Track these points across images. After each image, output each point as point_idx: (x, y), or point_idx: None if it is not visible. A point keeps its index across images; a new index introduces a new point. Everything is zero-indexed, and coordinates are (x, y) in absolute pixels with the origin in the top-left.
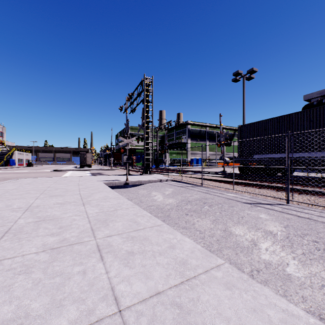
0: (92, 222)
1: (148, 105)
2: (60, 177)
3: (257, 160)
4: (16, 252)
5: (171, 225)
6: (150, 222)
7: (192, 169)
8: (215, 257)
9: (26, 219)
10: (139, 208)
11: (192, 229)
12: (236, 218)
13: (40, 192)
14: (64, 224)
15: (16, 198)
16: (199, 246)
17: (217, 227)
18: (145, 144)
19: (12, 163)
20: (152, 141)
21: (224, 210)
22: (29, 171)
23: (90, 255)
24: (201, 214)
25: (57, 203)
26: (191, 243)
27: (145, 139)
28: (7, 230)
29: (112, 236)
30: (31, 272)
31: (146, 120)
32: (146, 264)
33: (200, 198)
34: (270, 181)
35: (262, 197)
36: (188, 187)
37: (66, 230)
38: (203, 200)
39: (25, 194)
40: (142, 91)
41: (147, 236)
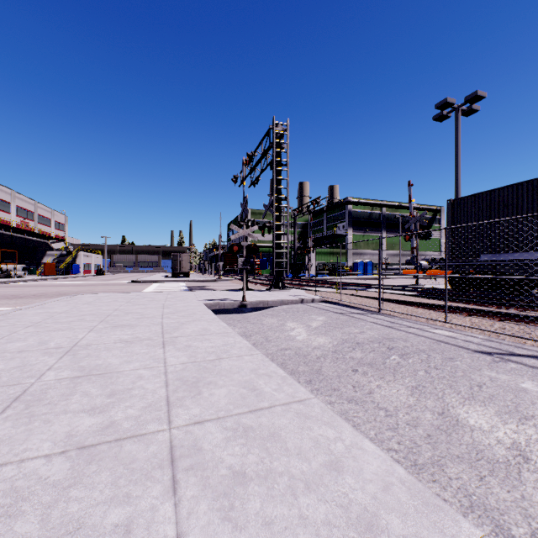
0: (171, 384)
1: (280, 171)
2: (138, 294)
3: (488, 265)
4: (13, 450)
5: (326, 392)
6: (284, 392)
7: (357, 280)
8: (451, 512)
9: (59, 372)
10: (262, 357)
11: (369, 404)
12: (465, 386)
13: (100, 318)
14: (119, 387)
15: (60, 329)
16: (401, 468)
17: (422, 404)
18: (275, 238)
19: (76, 270)
20: (287, 233)
21: (435, 367)
22: (97, 282)
23: (151, 475)
24: (386, 371)
25: (119, 341)
26: (380, 458)
27: (276, 229)
28: (19, 395)
29: (205, 423)
30: (18, 516)
31: (277, 196)
32: (274, 519)
33: (379, 337)
34: (521, 306)
35: (513, 340)
36: (352, 314)
37: (119, 401)
38: (387, 343)
39: (75, 322)
40: (270, 146)
41: (277, 428)
